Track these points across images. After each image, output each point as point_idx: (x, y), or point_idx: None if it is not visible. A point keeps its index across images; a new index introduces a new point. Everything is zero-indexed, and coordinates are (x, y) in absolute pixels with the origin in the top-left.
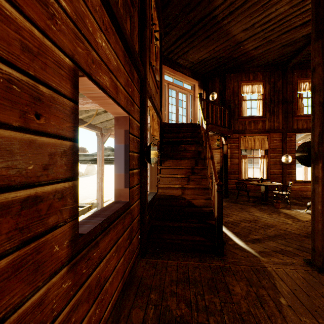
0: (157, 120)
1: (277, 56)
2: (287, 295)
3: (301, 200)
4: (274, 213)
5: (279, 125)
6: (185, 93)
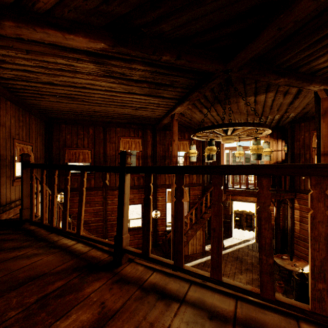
0: (190, 190)
1: None
2: None
3: None
4: (256, 286)
5: None
6: None
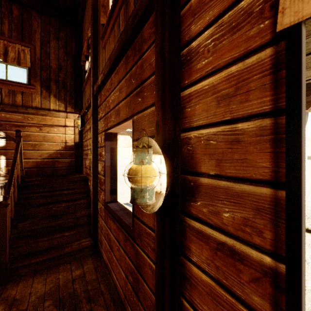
0: None
1: None
2: None
3: None
4: None
5: None
6: None
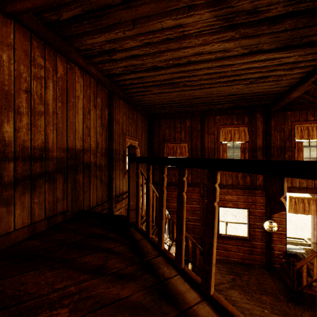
0: None
1: None
2: (271, 315)
3: None
4: None
5: None
6: None
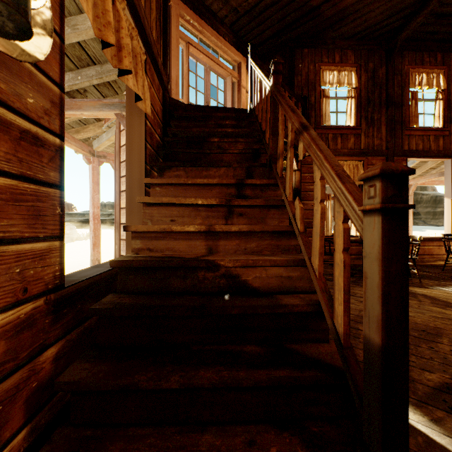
0: (146, 67)
1: (384, 16)
2: None
3: (424, 270)
4: None
5: (382, 143)
6: (222, 75)
